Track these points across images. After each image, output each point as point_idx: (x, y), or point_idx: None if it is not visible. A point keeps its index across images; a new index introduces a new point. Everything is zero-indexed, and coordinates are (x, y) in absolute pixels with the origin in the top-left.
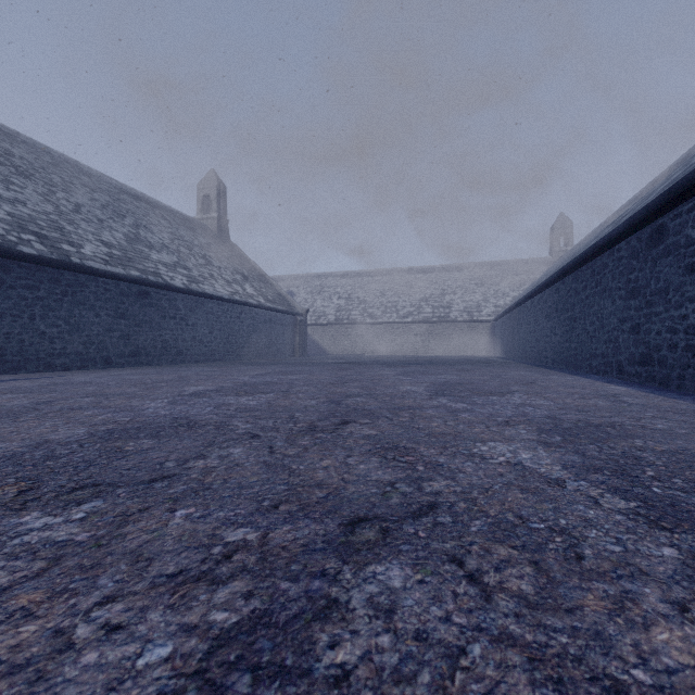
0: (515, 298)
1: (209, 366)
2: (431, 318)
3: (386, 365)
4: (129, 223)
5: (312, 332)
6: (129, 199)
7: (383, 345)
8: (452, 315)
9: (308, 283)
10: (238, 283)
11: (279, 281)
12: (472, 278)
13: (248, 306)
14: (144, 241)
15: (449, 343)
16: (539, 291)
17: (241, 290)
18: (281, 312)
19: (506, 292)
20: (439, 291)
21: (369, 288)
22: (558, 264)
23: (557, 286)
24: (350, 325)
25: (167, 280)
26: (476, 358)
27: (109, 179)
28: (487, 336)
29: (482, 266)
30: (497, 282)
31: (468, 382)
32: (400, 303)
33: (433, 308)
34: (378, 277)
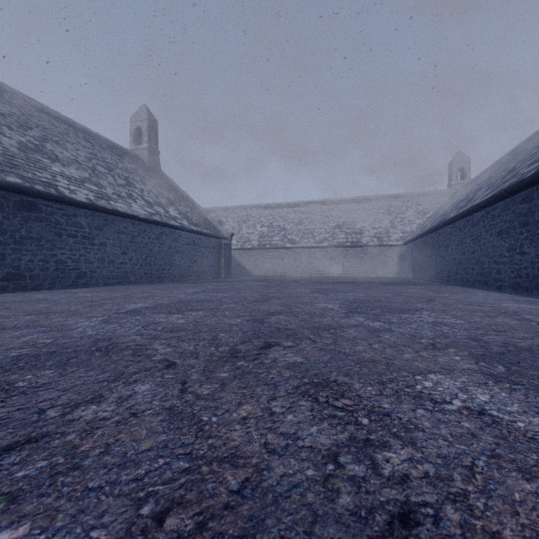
0: (420, 224)
1: (104, 291)
2: (345, 243)
3: (314, 289)
4: (34, 135)
5: (238, 256)
6: (48, 118)
7: (302, 267)
8: (363, 240)
9: (236, 214)
10: (161, 206)
11: (210, 212)
12: (380, 208)
13: (169, 228)
14: (48, 153)
15: (360, 265)
16: (485, 206)
17: (163, 212)
18: (206, 235)
19: (412, 220)
20: (350, 219)
21: (289, 217)
22: (481, 185)
23: (527, 193)
24: (271, 249)
25: (64, 193)
26: (395, 280)
27: (27, 99)
28: (395, 259)
29: (388, 198)
30: (403, 211)
31: (535, 345)
32: (316, 230)
33: (346, 234)
34: (296, 208)
